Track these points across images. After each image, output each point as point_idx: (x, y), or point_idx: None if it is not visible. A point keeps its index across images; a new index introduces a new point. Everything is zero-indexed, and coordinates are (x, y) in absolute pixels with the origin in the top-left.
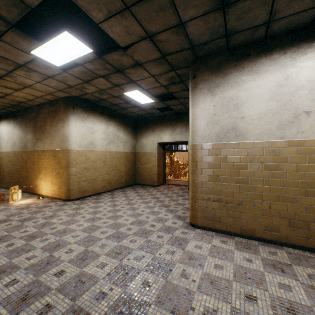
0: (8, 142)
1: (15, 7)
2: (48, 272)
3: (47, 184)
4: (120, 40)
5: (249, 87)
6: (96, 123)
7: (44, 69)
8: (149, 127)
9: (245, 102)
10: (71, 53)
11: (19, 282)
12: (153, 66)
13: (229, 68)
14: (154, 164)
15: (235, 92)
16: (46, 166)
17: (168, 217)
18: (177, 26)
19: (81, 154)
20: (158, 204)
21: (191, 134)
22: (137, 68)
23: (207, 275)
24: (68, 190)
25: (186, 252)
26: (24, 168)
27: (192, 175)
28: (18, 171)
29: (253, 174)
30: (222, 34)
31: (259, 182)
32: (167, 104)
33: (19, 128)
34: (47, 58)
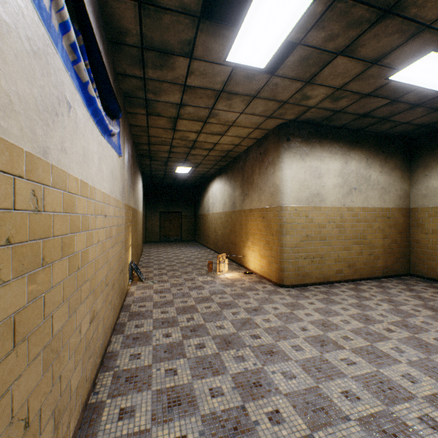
0: (220, 202)
1: None
2: None
3: (254, 255)
4: None
5: None
6: (325, 160)
7: (245, 84)
8: None
9: None
10: (281, 24)
11: None
12: None
13: None
14: None
15: None
16: (253, 230)
17: None
18: None
19: (300, 214)
20: None
21: None
22: None
23: None
24: (280, 270)
25: None
26: (232, 231)
27: None
28: (228, 235)
29: None
30: None
31: None
32: None
33: (228, 184)
34: (247, 59)
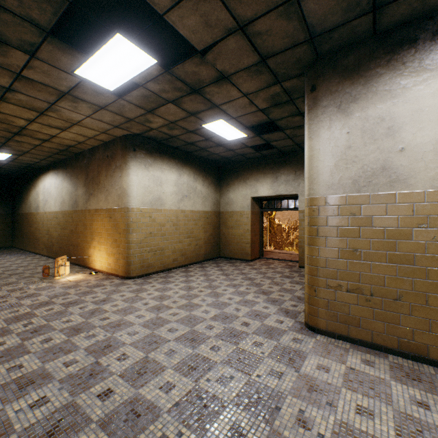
0: (56, 200)
1: (47, 2)
2: (90, 391)
3: (101, 254)
4: (196, 38)
5: (416, 97)
6: (165, 171)
7: (94, 96)
8: (239, 174)
9: (407, 122)
10: (127, 69)
11: (49, 402)
12: (246, 78)
13: (376, 68)
14: (246, 229)
15: (388, 107)
16: (100, 230)
17: (268, 312)
18: (288, 2)
19: (145, 215)
20: (253, 288)
21: (307, 181)
22: (222, 83)
23: (345, 428)
24: (127, 264)
25: (302, 377)
26: (74, 232)
27: (309, 248)
28: (68, 237)
29: (423, 248)
30: (365, 8)
31: (435, 262)
32: (265, 138)
33: (69, 181)
34: (97, 79)
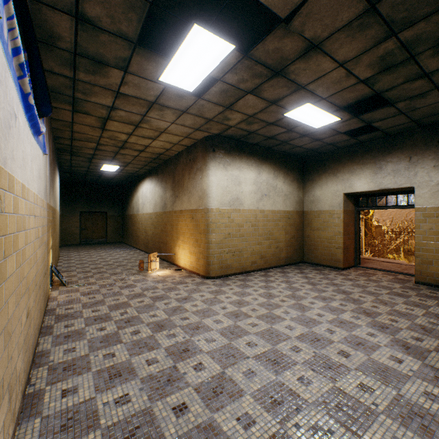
0: (150, 203)
1: (132, 11)
2: (166, 400)
3: (185, 253)
4: (280, 2)
5: None
6: (243, 170)
7: (176, 101)
8: (328, 168)
9: None
10: (205, 64)
11: (130, 402)
12: (343, 40)
13: None
14: (336, 231)
15: None
16: (184, 230)
17: (376, 341)
18: None
19: (223, 215)
20: (350, 305)
21: None
22: (310, 56)
23: None
24: (207, 264)
25: None
26: (164, 231)
27: None
28: (159, 235)
29: None
30: None
31: None
32: (365, 119)
33: (159, 185)
34: (178, 82)
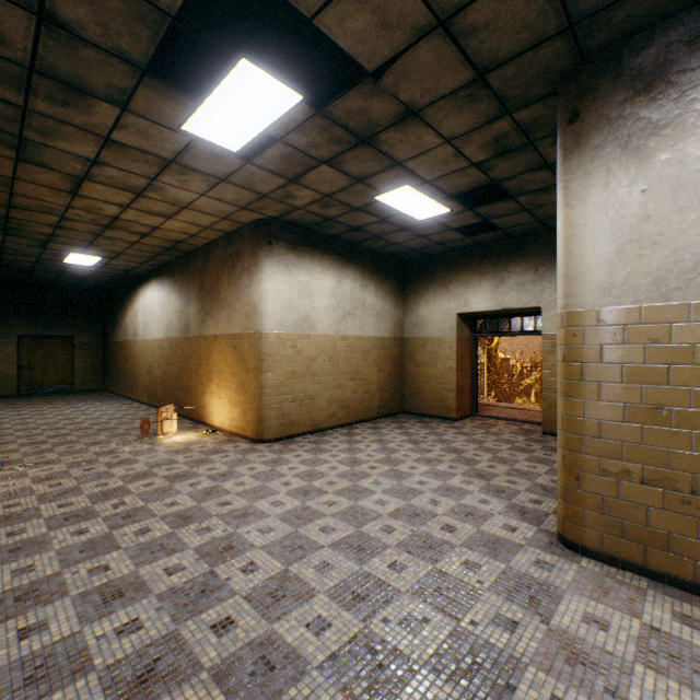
0: (160, 322)
1: (142, 23)
2: (201, 618)
3: (222, 404)
4: (366, 52)
5: None
6: (316, 275)
7: (210, 162)
8: (437, 276)
9: None
10: (258, 115)
11: (143, 629)
12: (449, 111)
13: None
14: (448, 367)
15: None
16: (220, 367)
17: (489, 509)
18: None
19: (286, 343)
20: (461, 467)
21: (562, 282)
22: (408, 124)
23: None
24: (259, 420)
25: (555, 634)
26: (185, 370)
27: (565, 401)
28: (176, 376)
29: None
30: None
31: None
32: (482, 214)
33: (177, 294)
34: (214, 135)
